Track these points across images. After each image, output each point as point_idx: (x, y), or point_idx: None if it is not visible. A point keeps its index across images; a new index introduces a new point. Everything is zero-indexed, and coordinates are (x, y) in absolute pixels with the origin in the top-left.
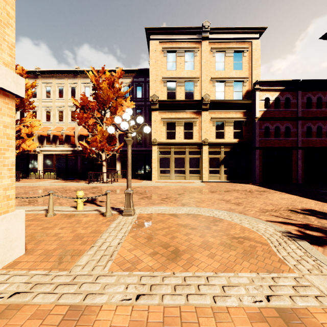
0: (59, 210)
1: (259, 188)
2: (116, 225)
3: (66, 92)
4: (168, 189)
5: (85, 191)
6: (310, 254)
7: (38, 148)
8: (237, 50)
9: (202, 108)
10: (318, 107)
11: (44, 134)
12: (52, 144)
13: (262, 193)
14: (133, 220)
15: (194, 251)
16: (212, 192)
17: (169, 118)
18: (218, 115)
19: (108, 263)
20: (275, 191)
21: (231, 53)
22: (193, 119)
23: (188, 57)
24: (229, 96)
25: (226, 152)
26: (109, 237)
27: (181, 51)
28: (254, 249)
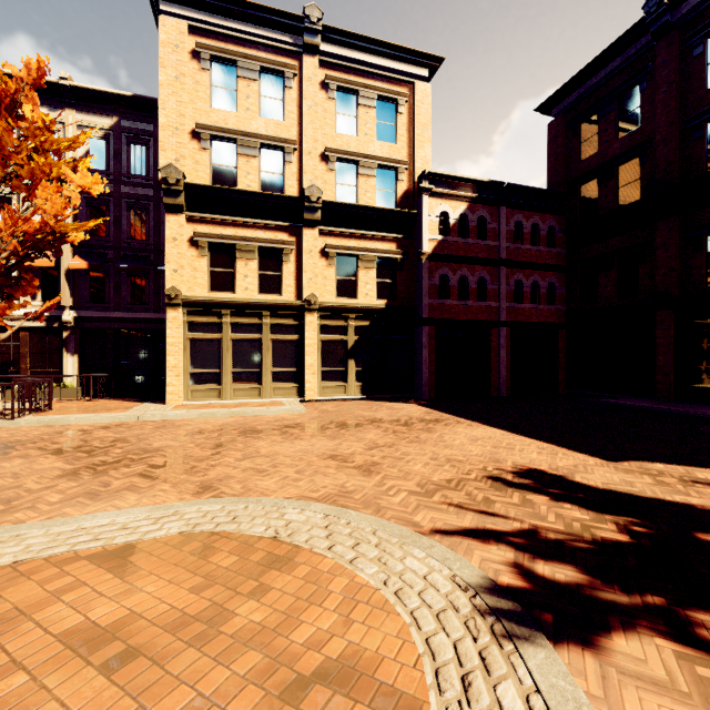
0: None
1: (427, 412)
2: None
3: None
4: (198, 430)
5: None
6: None
7: None
8: (384, 95)
9: (304, 219)
10: (534, 244)
11: None
12: None
13: (433, 428)
14: None
15: None
16: (316, 433)
17: (218, 235)
18: (342, 241)
19: None
20: (458, 419)
21: (372, 99)
22: (283, 244)
23: (269, 87)
24: (368, 200)
25: (360, 329)
26: None
27: (251, 65)
28: None
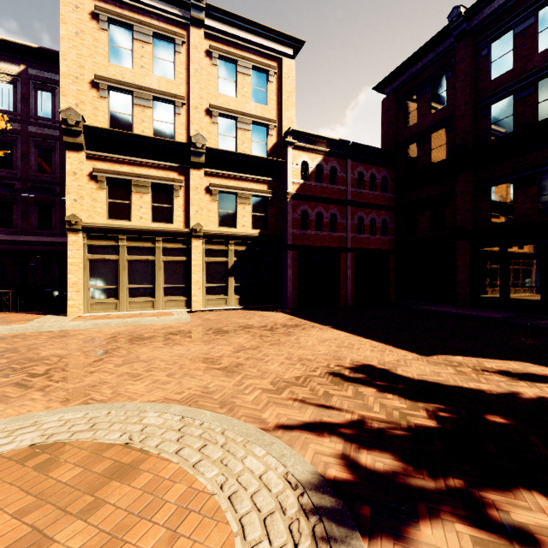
0: None
1: (290, 319)
2: None
3: None
4: (89, 339)
5: None
6: None
7: None
8: (258, 66)
9: (191, 161)
10: (372, 189)
11: None
12: None
13: (292, 332)
14: None
15: None
16: (195, 338)
17: (116, 171)
18: (224, 181)
19: None
20: (313, 324)
21: (248, 68)
22: (173, 181)
23: (161, 50)
24: (244, 149)
25: (238, 253)
26: None
27: (145, 30)
28: None
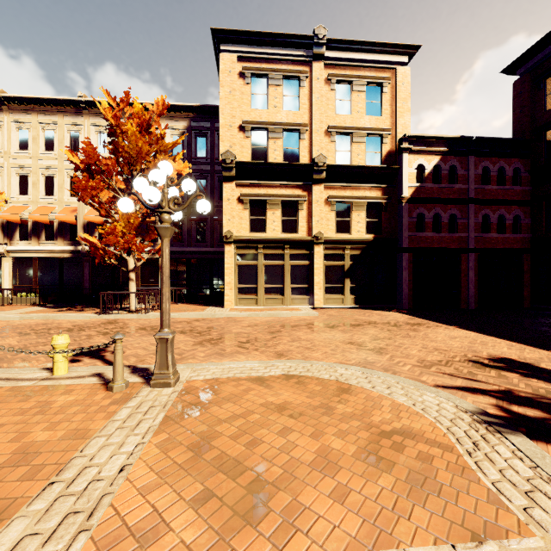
0: (10, 377)
1: (409, 318)
2: (130, 413)
3: (60, 140)
4: (253, 324)
5: (88, 330)
6: (545, 473)
7: (2, 247)
8: (372, 81)
9: (313, 179)
10: (500, 184)
11: (13, 220)
12: (32, 239)
13: (417, 329)
14: (171, 398)
15: (301, 479)
16: (332, 328)
17: (256, 194)
18: (340, 192)
19: (73, 545)
20: (436, 323)
21: (363, 86)
22: (298, 197)
23: (288, 89)
24: (359, 160)
25: (353, 256)
26: (104, 449)
27: (277, 76)
28: (429, 463)
